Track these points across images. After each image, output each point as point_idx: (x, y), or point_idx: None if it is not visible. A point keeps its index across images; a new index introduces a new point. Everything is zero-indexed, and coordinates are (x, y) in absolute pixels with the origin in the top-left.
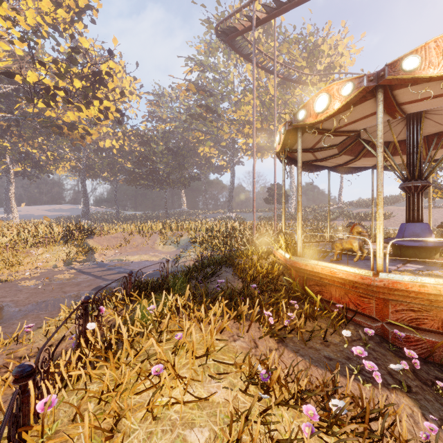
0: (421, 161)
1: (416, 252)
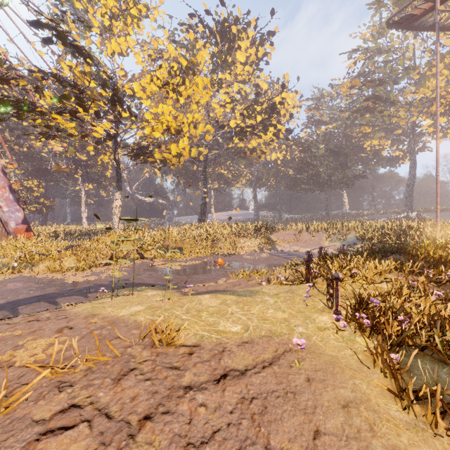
0: None
1: None
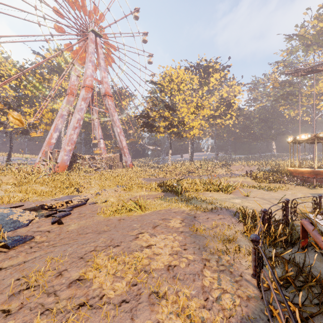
0: None
1: None
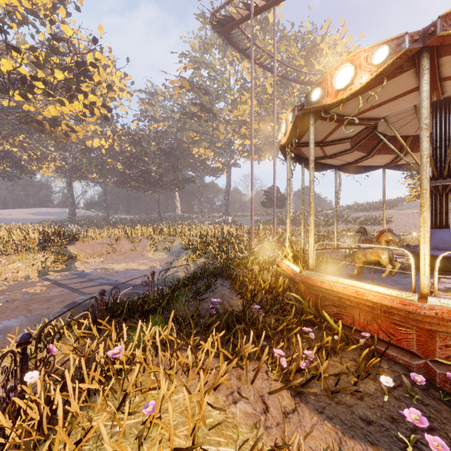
0: (450, 157)
1: (446, 263)
